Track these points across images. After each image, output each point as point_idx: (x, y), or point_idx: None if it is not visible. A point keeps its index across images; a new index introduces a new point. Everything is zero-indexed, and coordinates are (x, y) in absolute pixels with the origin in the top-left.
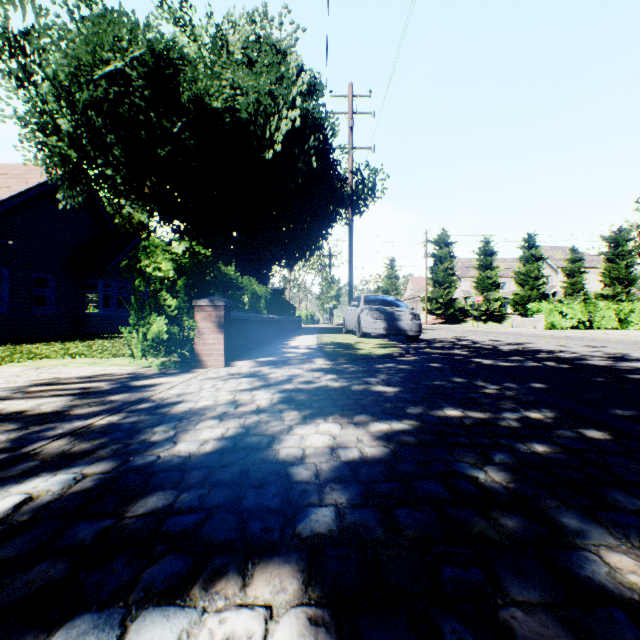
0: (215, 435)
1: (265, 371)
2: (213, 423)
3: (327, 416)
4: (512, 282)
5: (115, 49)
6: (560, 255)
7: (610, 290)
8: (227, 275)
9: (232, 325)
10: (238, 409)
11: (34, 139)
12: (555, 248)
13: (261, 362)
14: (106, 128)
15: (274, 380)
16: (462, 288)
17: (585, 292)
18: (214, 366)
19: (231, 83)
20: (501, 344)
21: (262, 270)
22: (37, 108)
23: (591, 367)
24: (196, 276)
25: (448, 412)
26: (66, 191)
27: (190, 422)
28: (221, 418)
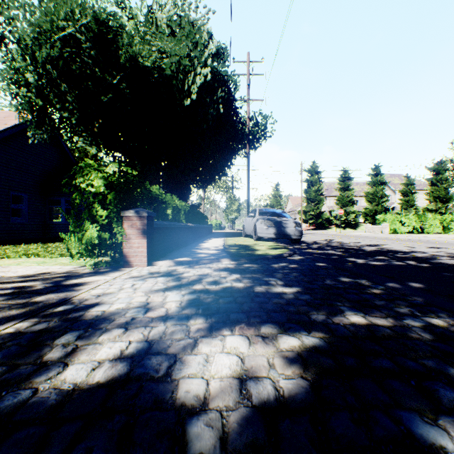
0: (113, 353)
1: (180, 270)
2: (117, 334)
3: (233, 325)
4: (363, 200)
5: (68, 18)
6: (397, 180)
7: (433, 205)
8: (152, 191)
9: (155, 231)
10: (147, 314)
11: (9, 90)
12: (394, 175)
13: (178, 262)
14: (62, 80)
15: (186, 280)
16: (327, 204)
17: (416, 207)
18: (139, 265)
19: (158, 48)
20: (363, 245)
21: (183, 190)
22: (11, 66)
23: (447, 266)
24: (124, 191)
25: (351, 318)
26: (34, 130)
27: (94, 332)
28: (127, 327)
